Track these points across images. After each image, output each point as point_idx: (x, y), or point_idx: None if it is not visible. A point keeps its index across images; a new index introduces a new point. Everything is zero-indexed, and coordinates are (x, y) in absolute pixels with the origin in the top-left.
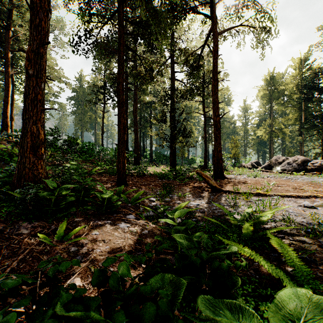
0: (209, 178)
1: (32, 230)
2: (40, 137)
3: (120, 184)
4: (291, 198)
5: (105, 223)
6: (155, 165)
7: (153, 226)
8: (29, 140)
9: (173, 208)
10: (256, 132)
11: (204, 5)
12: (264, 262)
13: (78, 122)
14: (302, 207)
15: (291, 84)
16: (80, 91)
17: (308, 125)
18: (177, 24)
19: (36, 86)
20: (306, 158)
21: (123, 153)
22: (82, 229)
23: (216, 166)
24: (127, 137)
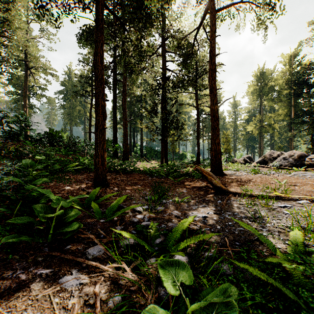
0: (211, 177)
1: None
2: None
3: (98, 184)
4: None
5: (34, 277)
6: (146, 160)
7: (133, 279)
8: None
9: (169, 225)
10: (246, 127)
11: None
12: None
13: (67, 116)
14: None
15: (281, 79)
16: (69, 84)
17: (298, 120)
18: (170, 0)
19: None
20: (303, 152)
21: (103, 144)
22: None
23: (214, 161)
24: (116, 130)
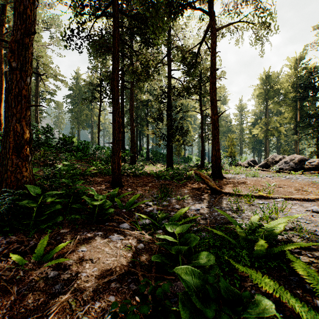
0: (208, 180)
1: (6, 247)
2: (24, 136)
3: (115, 186)
4: (296, 201)
5: (95, 235)
6: (152, 163)
7: (149, 238)
8: (12, 139)
9: (172, 213)
10: (252, 131)
11: (201, 3)
12: (292, 300)
13: (74, 120)
14: (310, 212)
15: (287, 83)
16: (76, 89)
17: (303, 124)
18: (175, 20)
19: (20, 80)
20: (303, 157)
21: (118, 153)
22: (67, 245)
23: (214, 165)
24: (124, 135)
